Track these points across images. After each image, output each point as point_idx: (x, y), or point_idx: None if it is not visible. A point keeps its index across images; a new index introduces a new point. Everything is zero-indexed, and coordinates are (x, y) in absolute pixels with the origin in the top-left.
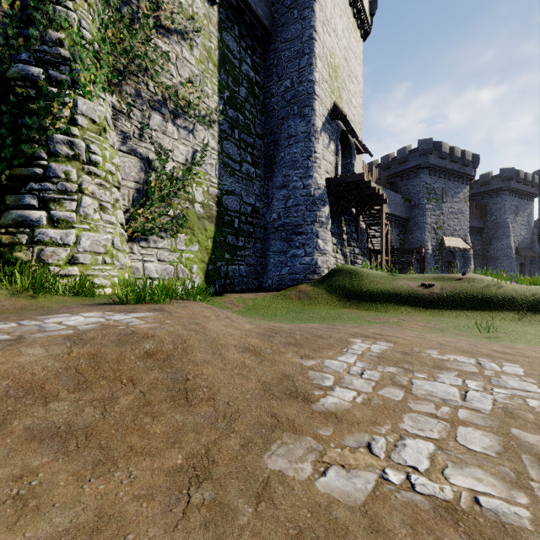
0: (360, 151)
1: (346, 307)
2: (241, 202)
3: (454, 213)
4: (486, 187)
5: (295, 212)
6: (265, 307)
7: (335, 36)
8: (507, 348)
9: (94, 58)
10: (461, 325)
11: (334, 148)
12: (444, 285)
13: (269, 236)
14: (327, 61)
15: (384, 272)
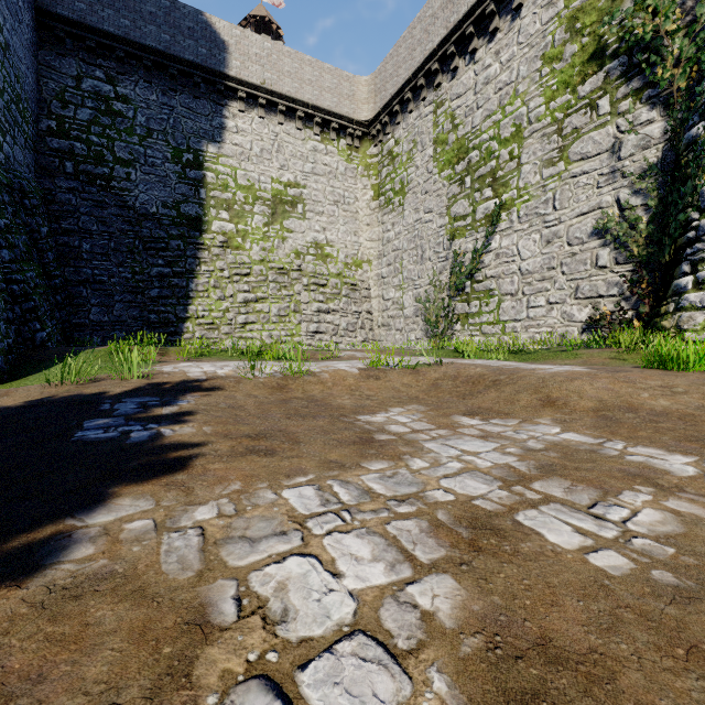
0: None
1: None
2: None
3: None
4: None
5: None
6: None
7: None
8: None
9: None
10: None
11: None
12: None
13: None
14: None
15: None
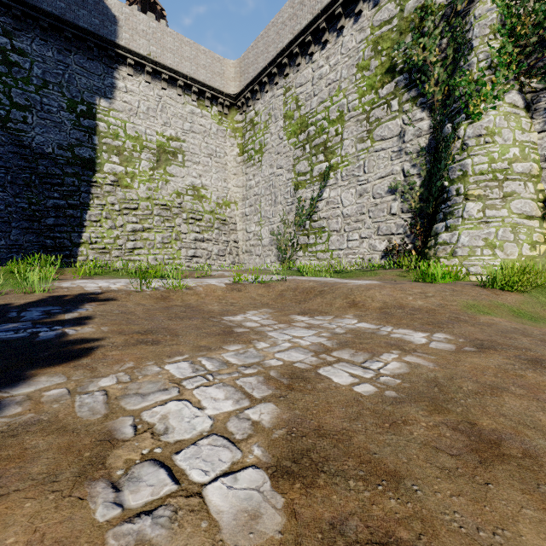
0: None
1: None
2: None
3: None
4: None
5: None
6: None
7: None
8: None
9: (494, 74)
10: None
11: None
12: None
13: None
14: None
15: None
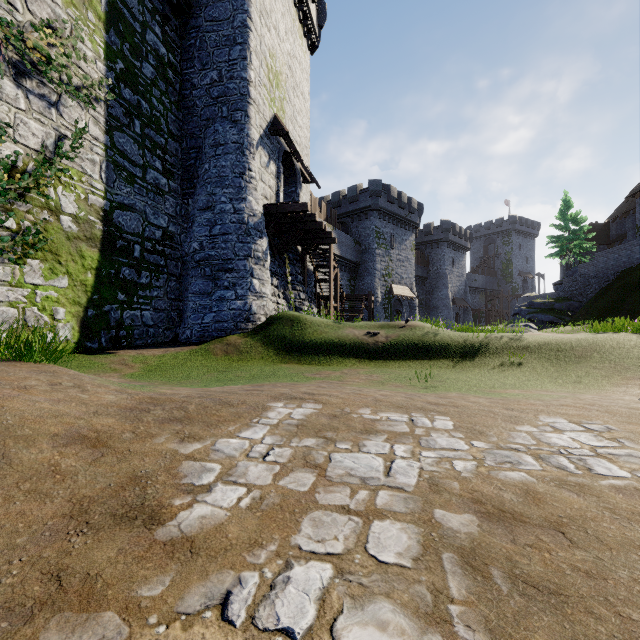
0: (307, 180)
1: (285, 362)
2: (146, 222)
3: (402, 260)
4: (429, 237)
5: (224, 242)
6: (176, 367)
7: (276, 35)
8: (441, 398)
9: None
10: (403, 375)
11: (275, 169)
12: (388, 333)
13: (188, 272)
14: (266, 61)
15: (330, 320)
